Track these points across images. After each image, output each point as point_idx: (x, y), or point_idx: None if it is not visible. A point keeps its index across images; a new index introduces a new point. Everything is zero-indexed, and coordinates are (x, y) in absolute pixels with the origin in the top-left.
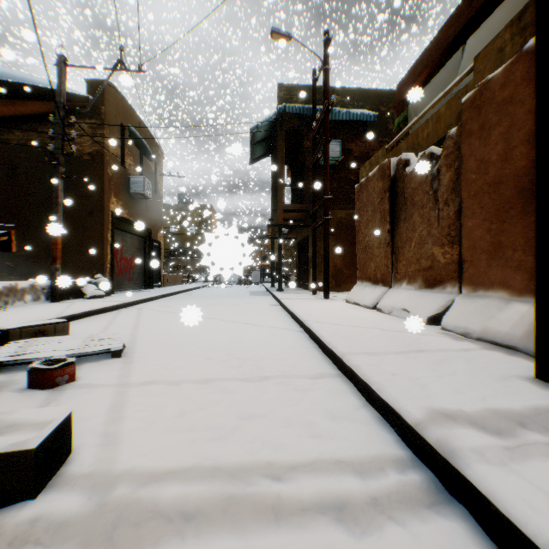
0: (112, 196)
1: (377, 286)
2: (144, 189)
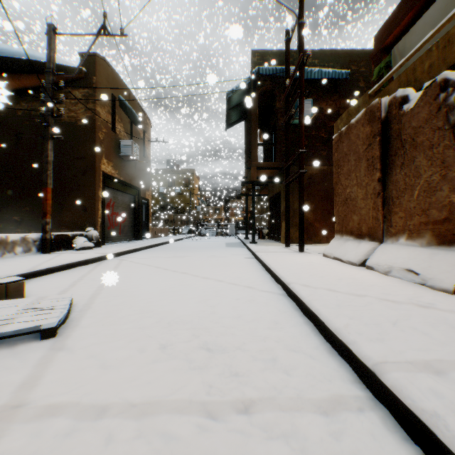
0: (103, 158)
1: (361, 240)
2: (132, 151)
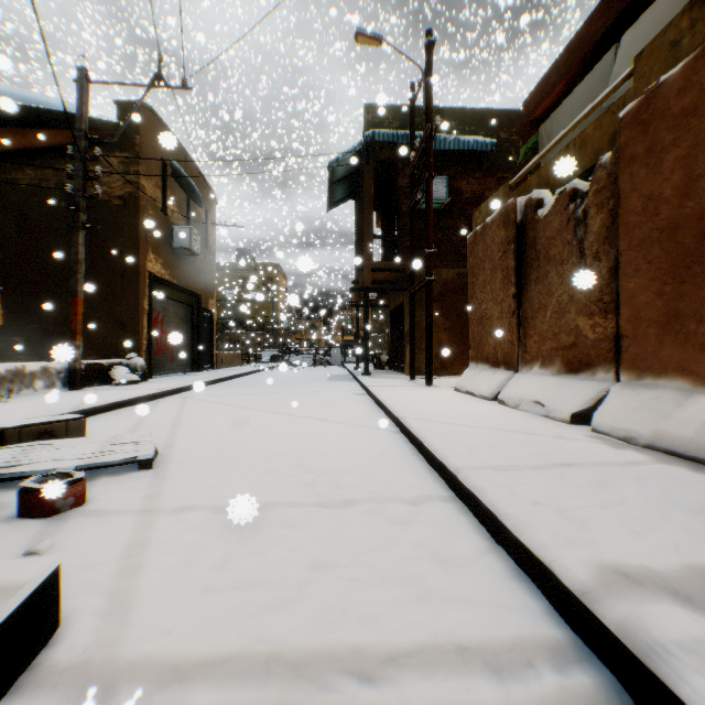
0: (150, 252)
1: (497, 369)
2: (191, 242)
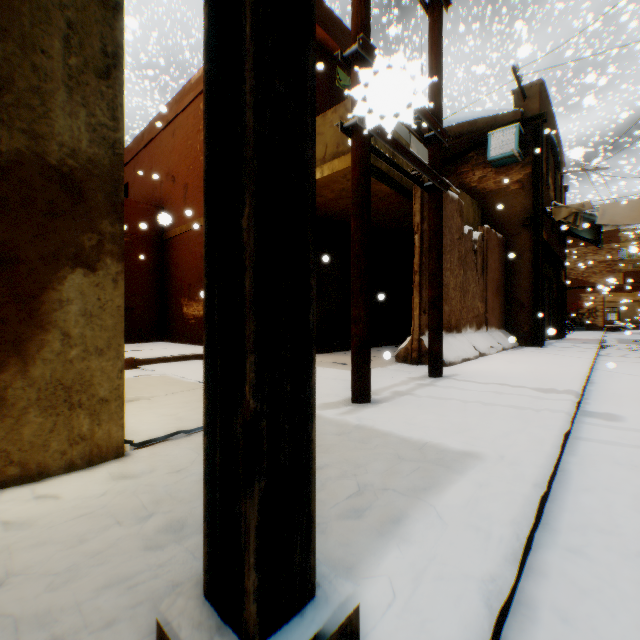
0: None
1: (451, 334)
2: None
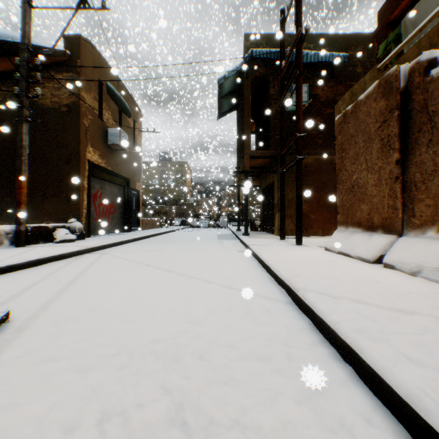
0: (89, 146)
1: (372, 232)
2: (120, 140)
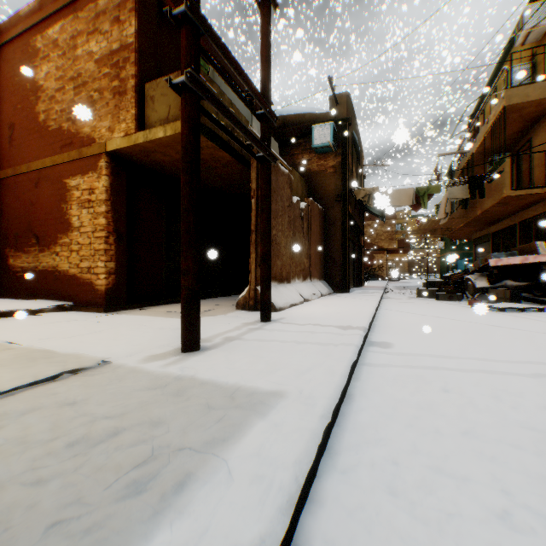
0: None
1: (282, 284)
2: None
